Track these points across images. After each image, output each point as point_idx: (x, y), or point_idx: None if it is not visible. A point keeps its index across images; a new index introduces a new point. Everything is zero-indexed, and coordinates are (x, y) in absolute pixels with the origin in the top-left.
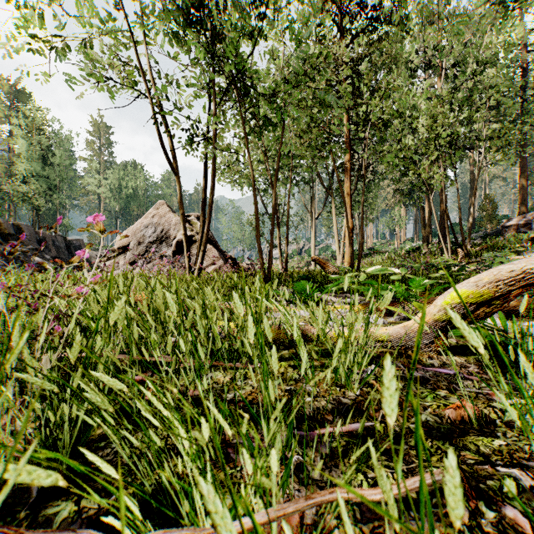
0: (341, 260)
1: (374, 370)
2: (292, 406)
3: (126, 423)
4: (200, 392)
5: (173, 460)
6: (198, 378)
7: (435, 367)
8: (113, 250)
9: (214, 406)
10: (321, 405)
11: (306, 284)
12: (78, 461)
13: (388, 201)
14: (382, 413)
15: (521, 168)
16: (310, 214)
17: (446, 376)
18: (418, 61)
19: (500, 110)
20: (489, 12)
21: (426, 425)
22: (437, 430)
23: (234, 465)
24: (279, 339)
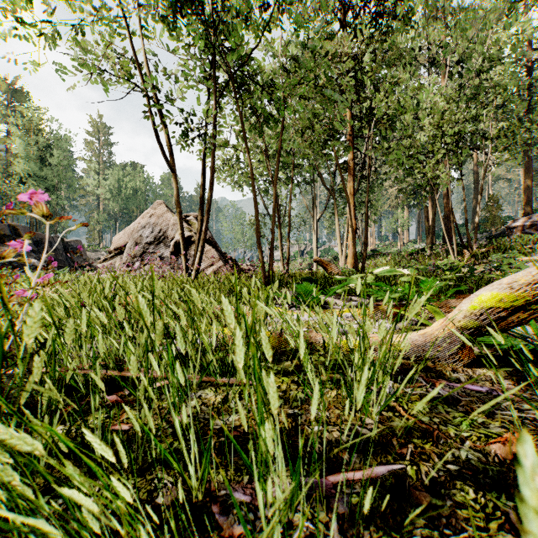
0: (344, 262)
1: (397, 392)
2: (297, 439)
3: (42, 502)
4: (177, 428)
5: (135, 529)
6: (175, 409)
7: (462, 382)
8: (110, 251)
9: (194, 447)
10: (333, 437)
11: (309, 287)
12: (4, 529)
13: (391, 202)
14: (411, 449)
15: (526, 168)
16: (312, 215)
17: (479, 395)
18: (422, 59)
19: (507, 108)
20: (495, 8)
21: (468, 466)
22: (484, 473)
23: (218, 535)
24: (280, 347)
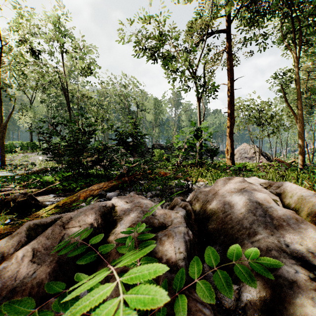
0: None
1: None
2: None
3: None
4: None
5: None
6: None
7: None
8: None
9: None
10: None
11: None
12: None
13: None
14: None
15: None
16: None
17: None
18: None
19: None
20: None
21: None
22: None
23: None
24: None
